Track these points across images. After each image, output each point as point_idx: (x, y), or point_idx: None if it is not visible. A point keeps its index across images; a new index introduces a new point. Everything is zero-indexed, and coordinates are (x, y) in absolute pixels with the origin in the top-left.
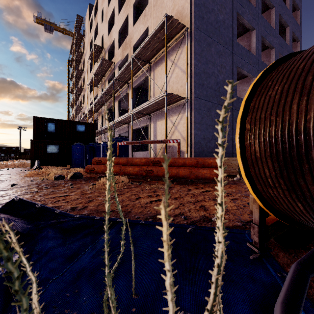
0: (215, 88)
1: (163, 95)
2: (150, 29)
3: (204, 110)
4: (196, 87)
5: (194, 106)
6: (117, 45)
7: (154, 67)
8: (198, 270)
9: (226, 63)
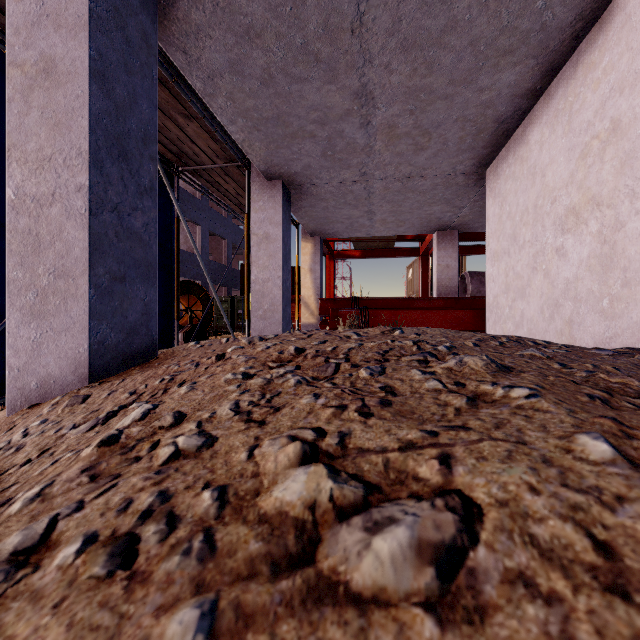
0: None
1: None
2: None
3: None
4: None
5: None
6: None
7: None
8: None
9: None
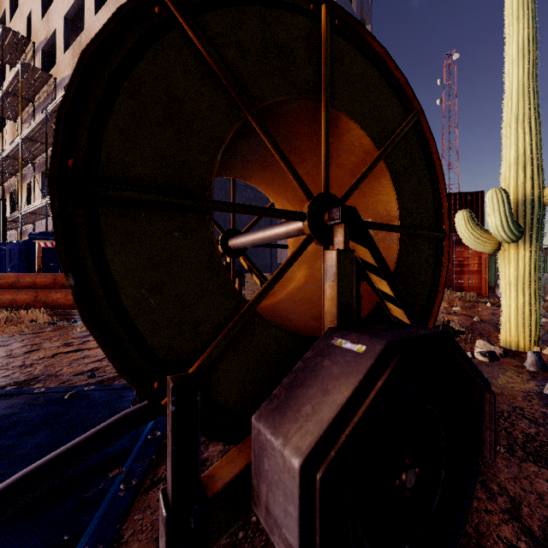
0: None
1: None
2: None
3: (220, 193)
4: None
5: None
6: (61, 43)
7: None
8: (4, 459)
9: None
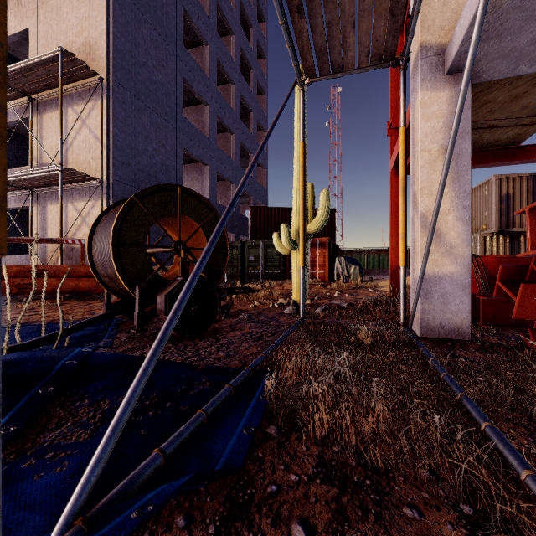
0: (149, 171)
1: (57, 169)
2: (33, 37)
3: None
4: (117, 166)
5: (114, 193)
6: None
7: (42, 109)
8: None
9: (166, 140)
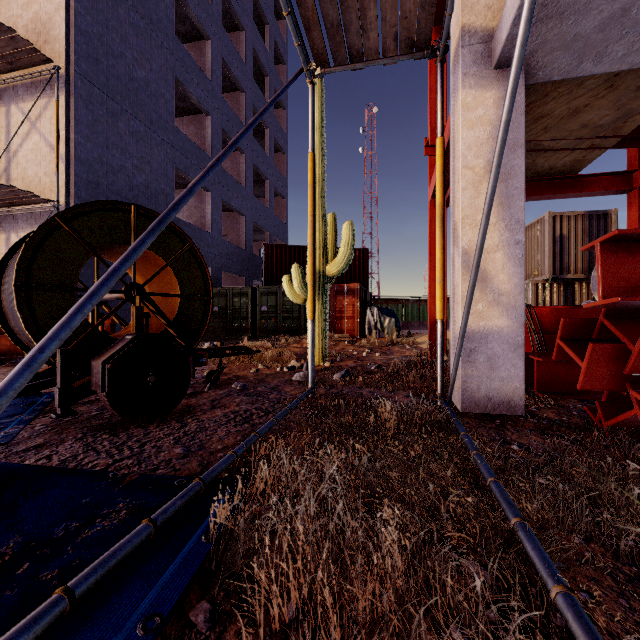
0: (128, 194)
1: None
2: None
3: None
4: (81, 185)
5: None
6: None
7: None
8: None
9: (152, 156)
